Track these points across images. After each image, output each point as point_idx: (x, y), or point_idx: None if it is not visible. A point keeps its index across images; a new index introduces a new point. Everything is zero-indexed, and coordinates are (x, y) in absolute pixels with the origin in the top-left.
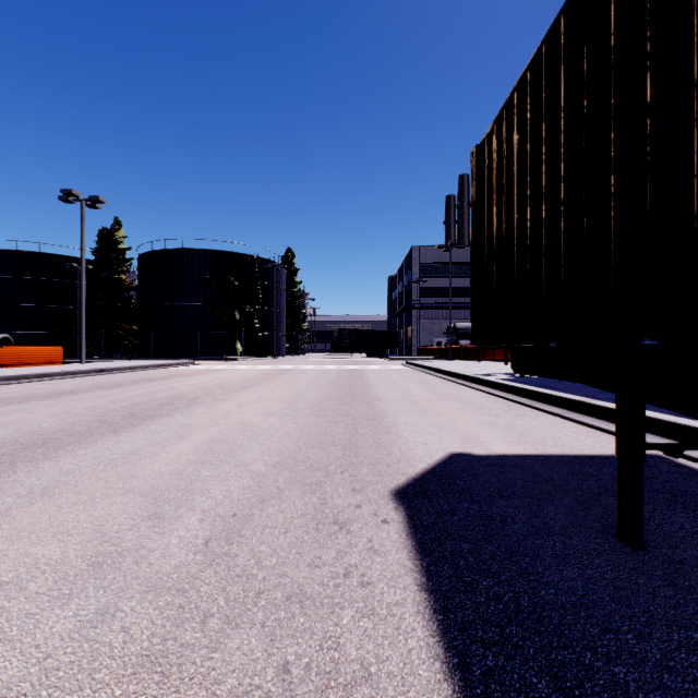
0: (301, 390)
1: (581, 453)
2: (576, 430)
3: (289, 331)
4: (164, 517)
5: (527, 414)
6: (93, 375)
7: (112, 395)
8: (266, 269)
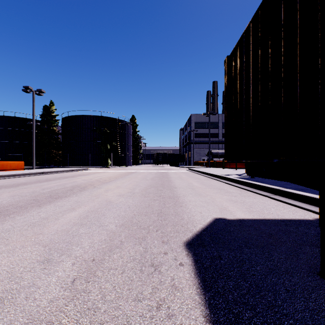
0: (138, 183)
1: (284, 218)
2: (277, 204)
3: (133, 154)
4: (52, 261)
5: (250, 196)
6: (37, 175)
7: (44, 185)
8: (122, 125)
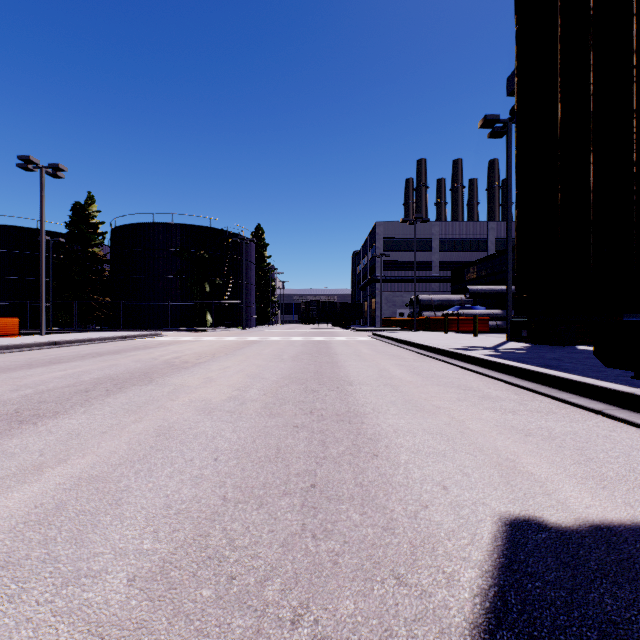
0: (259, 369)
1: None
2: None
3: (259, 303)
4: None
5: (554, 410)
6: (41, 349)
7: (30, 376)
8: (236, 243)
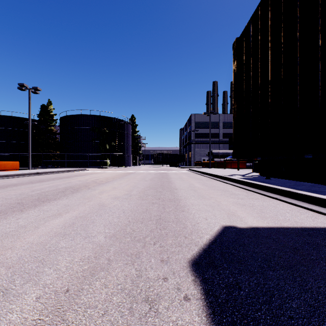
0: (136, 184)
1: (304, 225)
2: (291, 208)
3: (133, 154)
4: (9, 294)
5: (259, 198)
6: (32, 176)
7: (35, 186)
8: (121, 125)
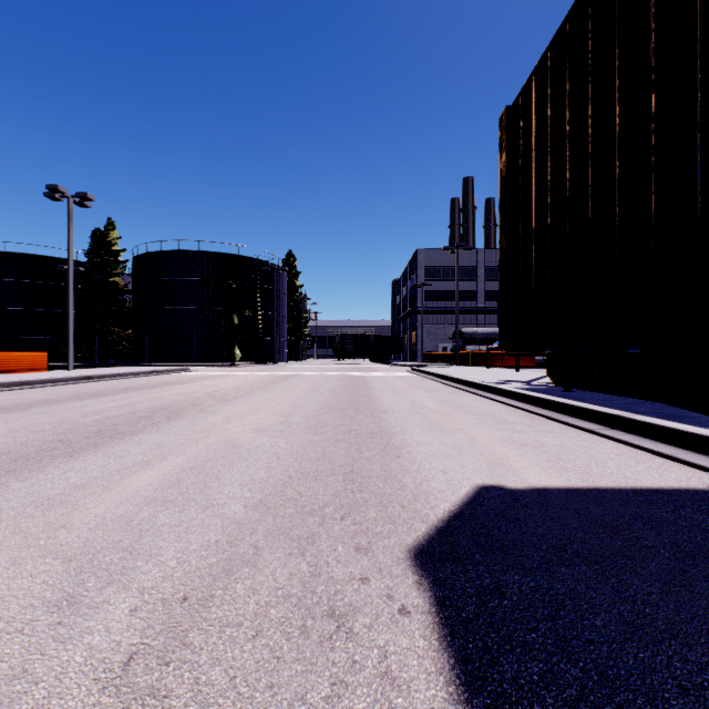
0: (299, 401)
1: (640, 485)
2: (620, 451)
3: (290, 336)
4: (80, 604)
5: (556, 431)
6: (77, 383)
7: (88, 406)
8: (266, 272)
